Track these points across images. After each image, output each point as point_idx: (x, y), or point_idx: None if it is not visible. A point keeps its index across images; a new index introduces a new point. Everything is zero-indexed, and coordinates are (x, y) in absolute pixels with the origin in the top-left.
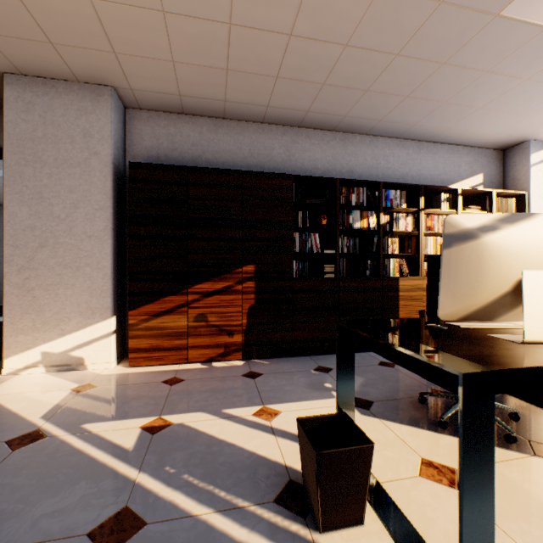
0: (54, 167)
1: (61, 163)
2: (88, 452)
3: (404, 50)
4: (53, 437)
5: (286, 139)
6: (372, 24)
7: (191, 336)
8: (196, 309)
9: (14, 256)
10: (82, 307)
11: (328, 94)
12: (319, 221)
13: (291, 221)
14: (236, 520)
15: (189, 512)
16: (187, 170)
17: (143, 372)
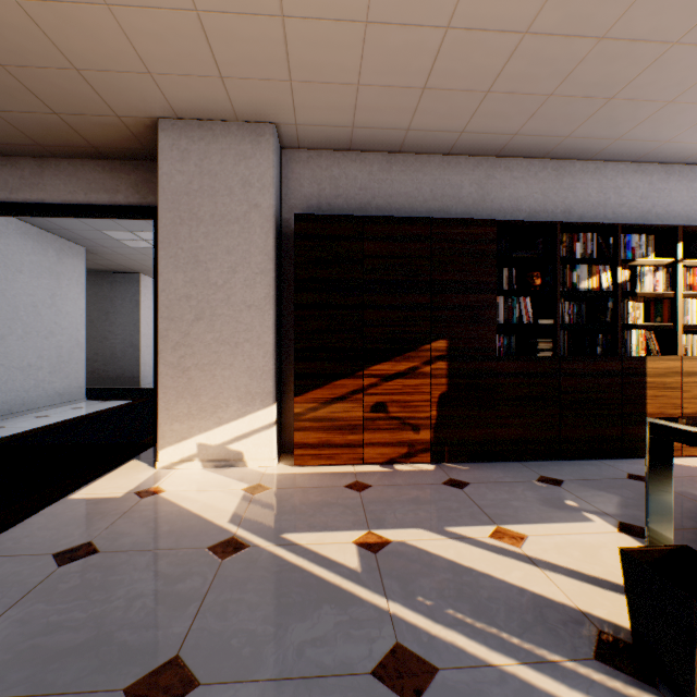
0: (211, 225)
1: (218, 219)
2: (309, 569)
3: (688, 35)
4: (256, 547)
5: (478, 174)
6: (650, 3)
7: (367, 430)
8: (373, 396)
9: (169, 331)
10: (241, 391)
11: (553, 108)
12: (530, 281)
13: (494, 282)
14: (556, 678)
15: (484, 659)
16: (362, 221)
17: (314, 472)
